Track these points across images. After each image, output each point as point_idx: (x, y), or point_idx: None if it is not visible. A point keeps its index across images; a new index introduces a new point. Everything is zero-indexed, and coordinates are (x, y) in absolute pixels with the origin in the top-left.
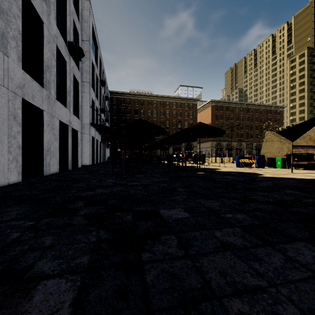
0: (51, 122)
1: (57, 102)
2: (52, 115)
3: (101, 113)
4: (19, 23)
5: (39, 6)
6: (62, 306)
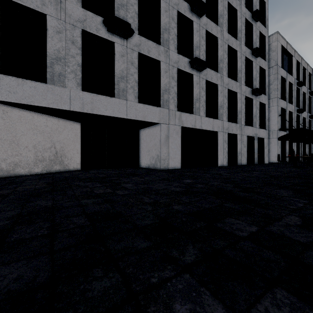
0: (241, 138)
1: (245, 126)
2: (242, 135)
3: (300, 113)
4: (226, 104)
5: (235, 87)
6: (222, 172)
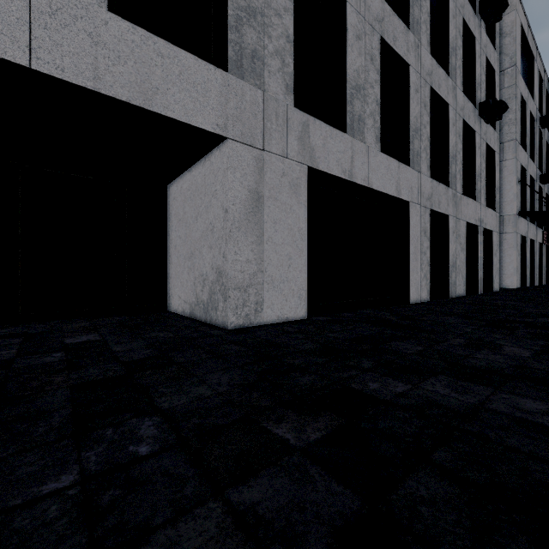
0: (456, 227)
1: (463, 197)
2: (457, 219)
3: (542, 185)
4: (428, 130)
5: (444, 89)
6: (524, 354)
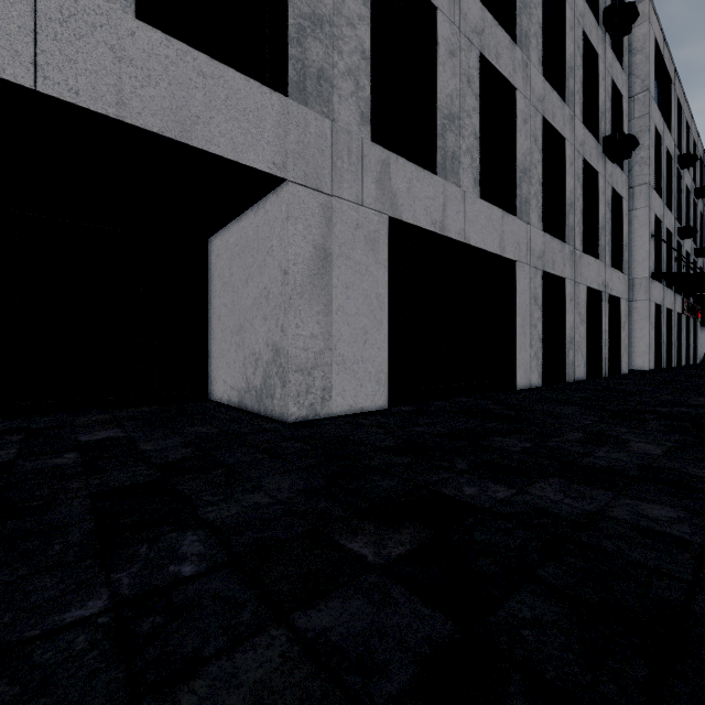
0: (575, 294)
1: (583, 256)
2: (576, 282)
3: (682, 240)
4: (539, 171)
5: (559, 120)
6: (654, 451)
